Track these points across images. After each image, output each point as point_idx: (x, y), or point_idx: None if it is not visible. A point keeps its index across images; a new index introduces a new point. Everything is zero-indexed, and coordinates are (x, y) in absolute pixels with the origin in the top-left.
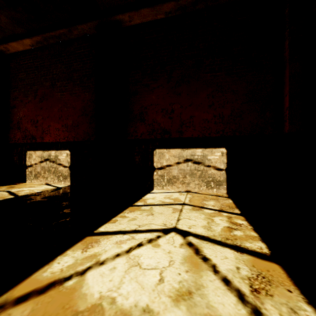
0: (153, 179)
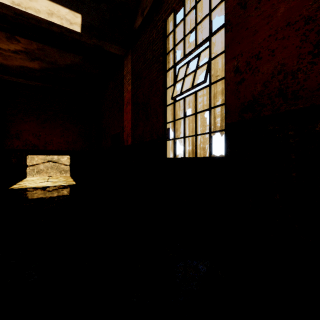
0: (26, 172)
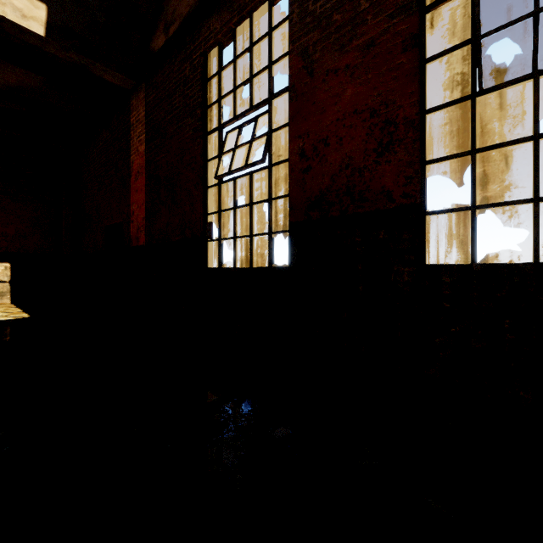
0: None
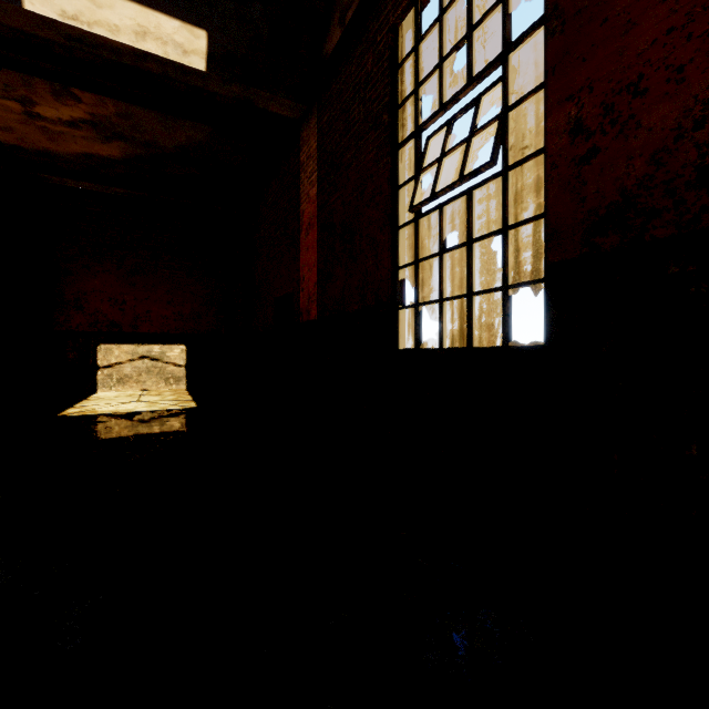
0: (97, 380)
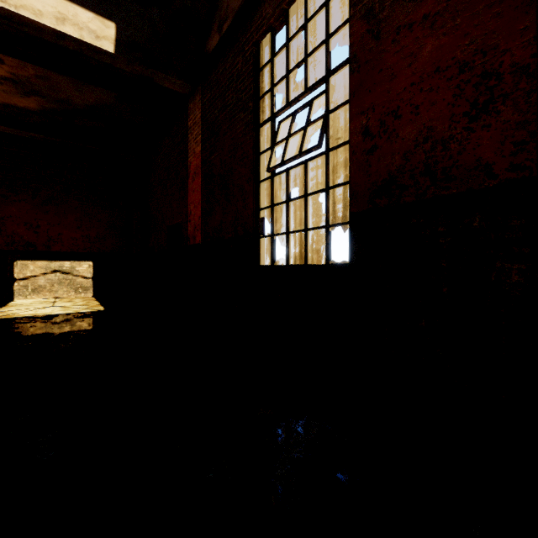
0: (13, 290)
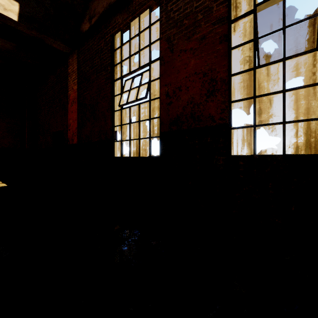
0: None
